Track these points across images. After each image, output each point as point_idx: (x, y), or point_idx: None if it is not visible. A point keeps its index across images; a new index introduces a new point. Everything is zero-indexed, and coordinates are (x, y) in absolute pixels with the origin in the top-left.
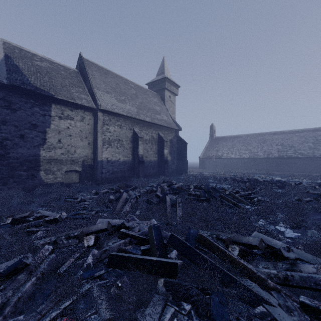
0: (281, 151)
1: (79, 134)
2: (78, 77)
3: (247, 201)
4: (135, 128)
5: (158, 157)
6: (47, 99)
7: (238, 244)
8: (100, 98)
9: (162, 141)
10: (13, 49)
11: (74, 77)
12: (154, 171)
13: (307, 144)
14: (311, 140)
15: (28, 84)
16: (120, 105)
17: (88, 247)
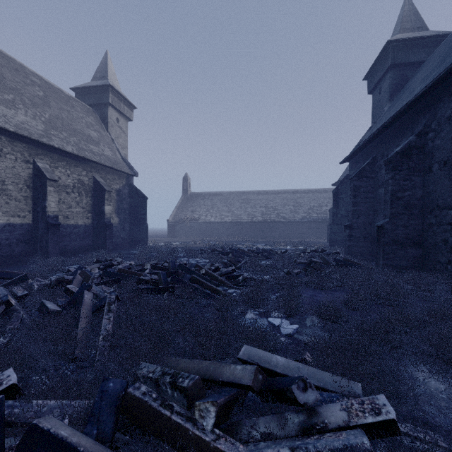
0: (265, 214)
1: None
2: None
3: (230, 281)
4: (38, 161)
5: (93, 218)
6: None
7: (216, 384)
8: None
9: (100, 191)
10: None
11: None
12: (84, 243)
13: (288, 206)
14: (292, 203)
15: None
16: None
17: None
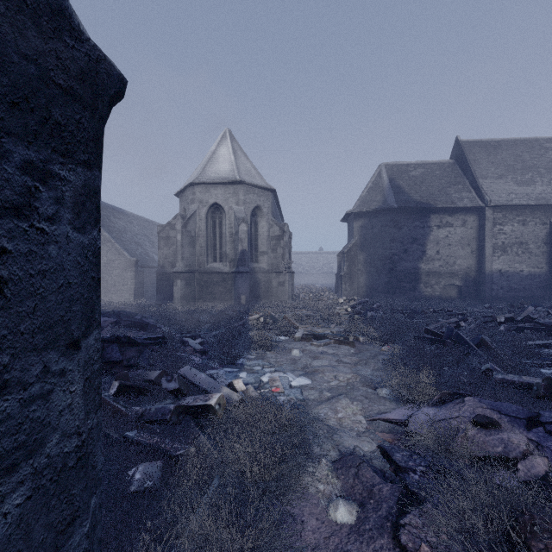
0: None
1: (459, 242)
2: (455, 171)
3: None
4: None
5: None
6: (426, 210)
7: None
8: (488, 190)
9: None
10: (392, 169)
11: (450, 172)
12: None
13: None
14: None
15: (410, 201)
16: (523, 190)
17: (499, 324)
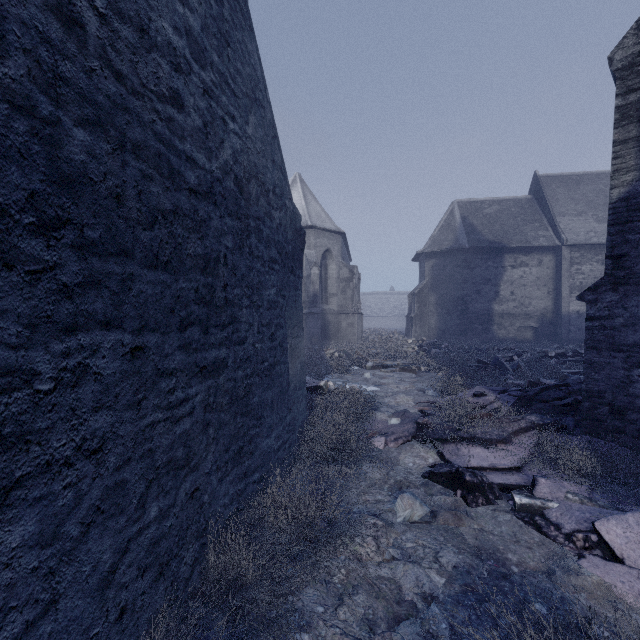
0: None
1: (535, 282)
2: (532, 207)
3: None
4: None
5: None
6: (499, 250)
7: None
8: (566, 228)
9: None
10: (465, 207)
11: (528, 209)
12: None
13: None
14: None
15: (483, 240)
16: (603, 228)
17: (551, 359)
